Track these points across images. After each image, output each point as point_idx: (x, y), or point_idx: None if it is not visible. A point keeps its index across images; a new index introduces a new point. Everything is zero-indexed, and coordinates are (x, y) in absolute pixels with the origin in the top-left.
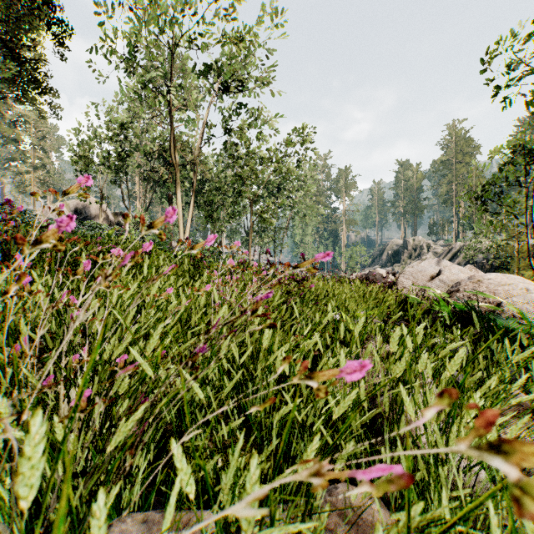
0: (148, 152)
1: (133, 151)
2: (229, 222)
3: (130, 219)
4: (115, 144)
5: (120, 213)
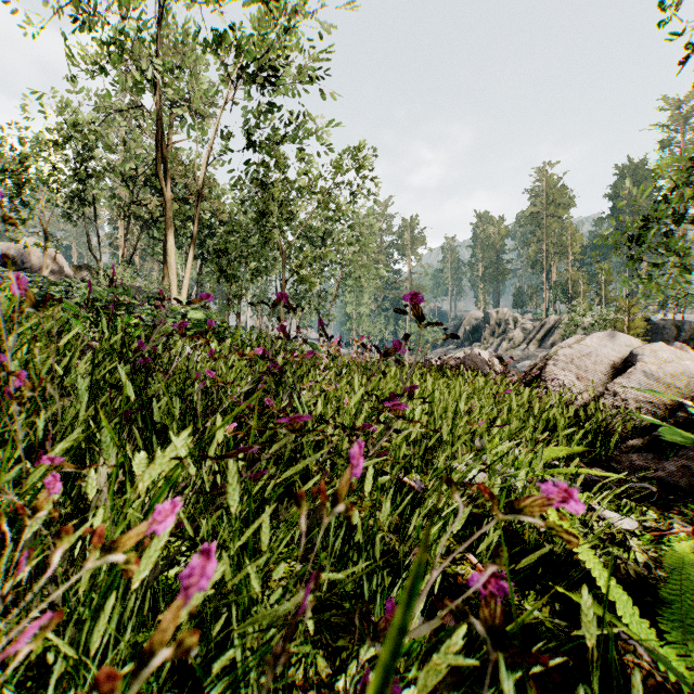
0: (128, 175)
1: (105, 172)
2: (253, 282)
3: (101, 276)
4: (67, 154)
5: (86, 266)
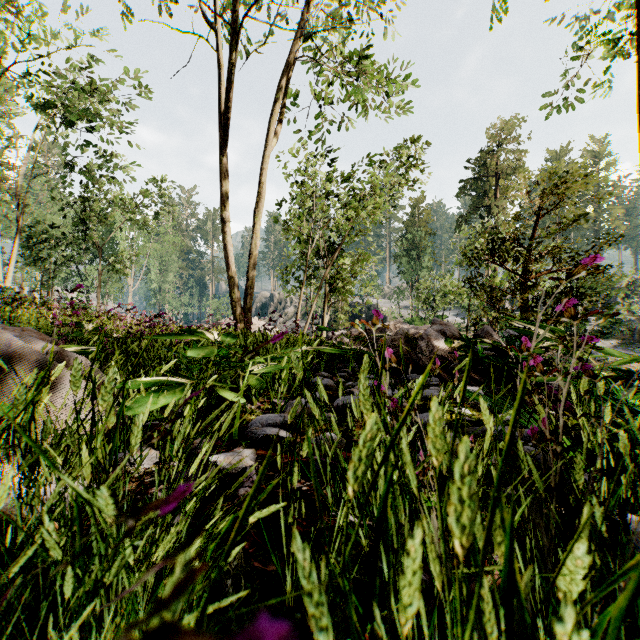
0: None
1: None
2: (65, 265)
3: None
4: None
5: None
